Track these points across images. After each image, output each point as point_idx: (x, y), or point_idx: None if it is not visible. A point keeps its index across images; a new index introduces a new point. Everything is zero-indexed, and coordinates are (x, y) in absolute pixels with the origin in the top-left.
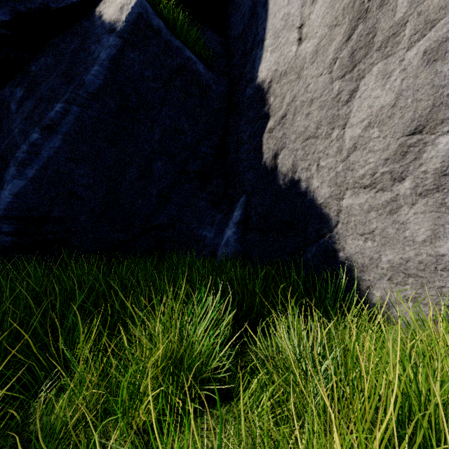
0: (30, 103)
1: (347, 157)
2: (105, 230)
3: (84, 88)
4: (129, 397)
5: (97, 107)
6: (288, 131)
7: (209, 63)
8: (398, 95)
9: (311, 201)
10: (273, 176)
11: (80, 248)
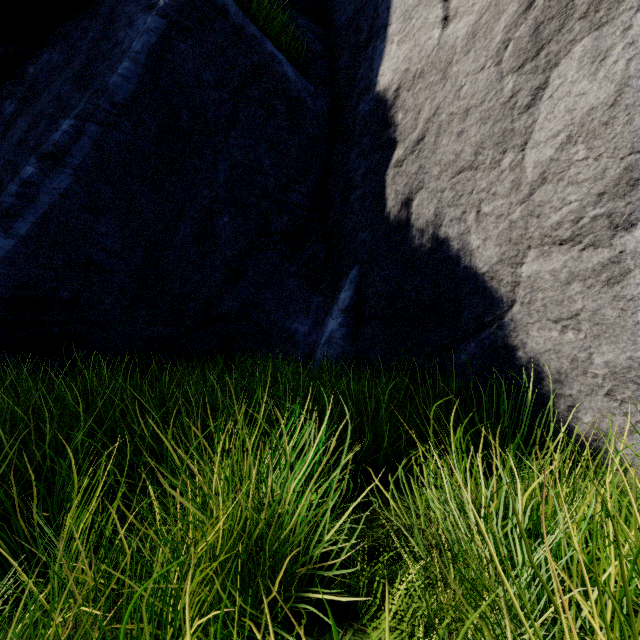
0: (24, 121)
1: (530, 196)
2: (143, 321)
3: (107, 95)
4: (153, 627)
5: (128, 127)
6: (428, 162)
7: (302, 66)
8: (621, 87)
9: (468, 270)
10: (404, 234)
11: (104, 348)
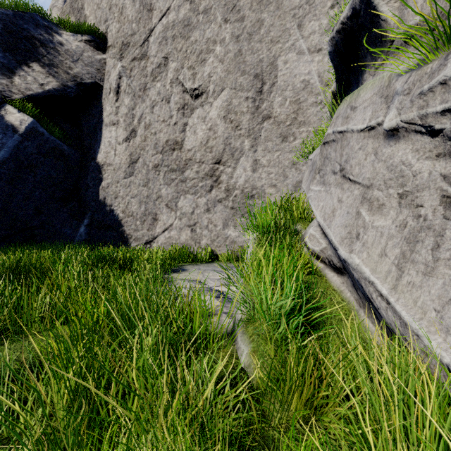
0: None
1: (127, 205)
2: None
3: None
4: None
5: (5, 167)
6: (110, 190)
7: (69, 141)
8: (138, 191)
9: (117, 218)
10: (104, 206)
11: None
